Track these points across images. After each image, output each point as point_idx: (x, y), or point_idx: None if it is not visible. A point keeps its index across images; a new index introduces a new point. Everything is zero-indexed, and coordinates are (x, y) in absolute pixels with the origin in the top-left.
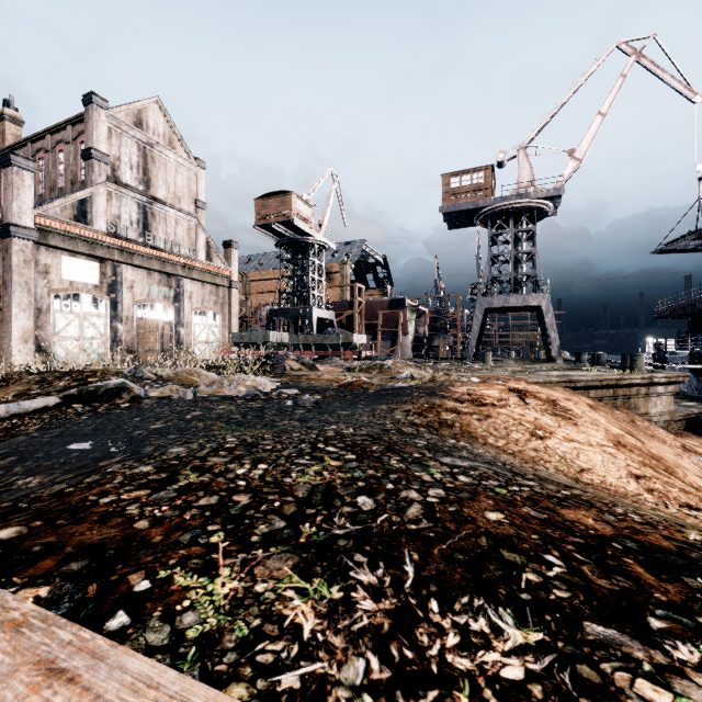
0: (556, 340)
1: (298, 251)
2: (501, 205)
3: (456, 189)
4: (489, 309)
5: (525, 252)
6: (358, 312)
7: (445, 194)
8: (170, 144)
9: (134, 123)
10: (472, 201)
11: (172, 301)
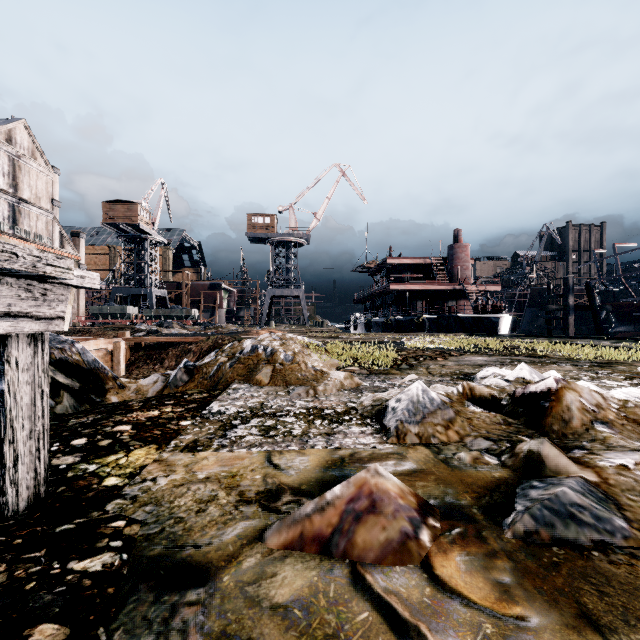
0: (306, 314)
1: (136, 242)
2: (280, 238)
3: (255, 224)
4: (275, 295)
5: (293, 265)
6: (185, 291)
7: (249, 226)
8: (33, 155)
9: (6, 139)
10: (264, 232)
11: None
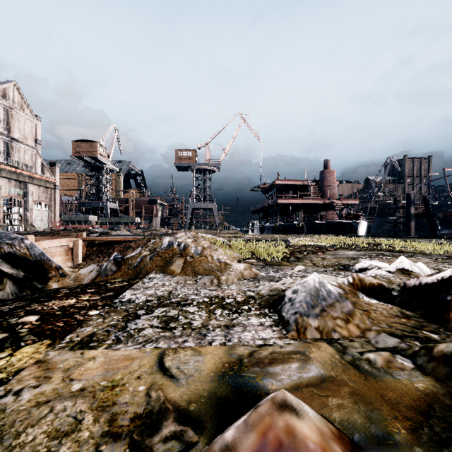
0: (217, 221)
1: (96, 170)
2: (199, 167)
3: (181, 156)
4: (195, 207)
5: (208, 186)
6: (131, 205)
7: (176, 158)
8: (21, 107)
9: (1, 95)
10: (187, 163)
11: (22, 196)
